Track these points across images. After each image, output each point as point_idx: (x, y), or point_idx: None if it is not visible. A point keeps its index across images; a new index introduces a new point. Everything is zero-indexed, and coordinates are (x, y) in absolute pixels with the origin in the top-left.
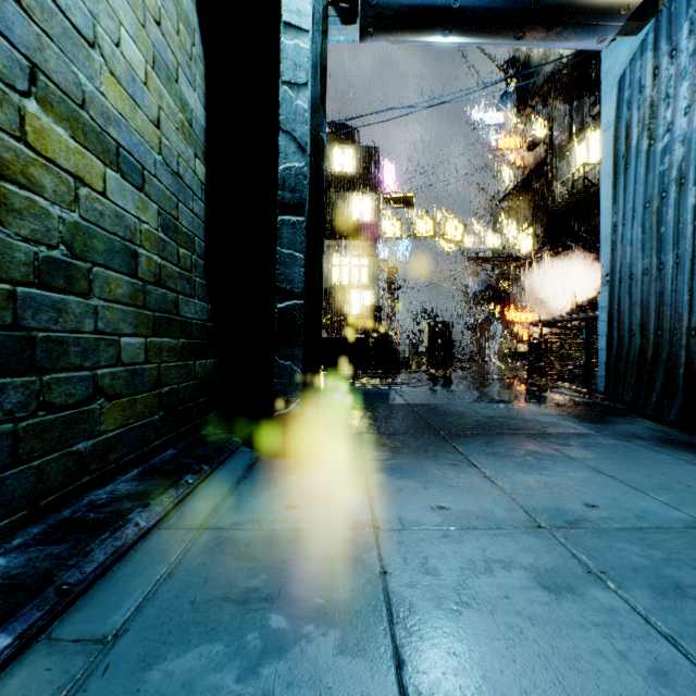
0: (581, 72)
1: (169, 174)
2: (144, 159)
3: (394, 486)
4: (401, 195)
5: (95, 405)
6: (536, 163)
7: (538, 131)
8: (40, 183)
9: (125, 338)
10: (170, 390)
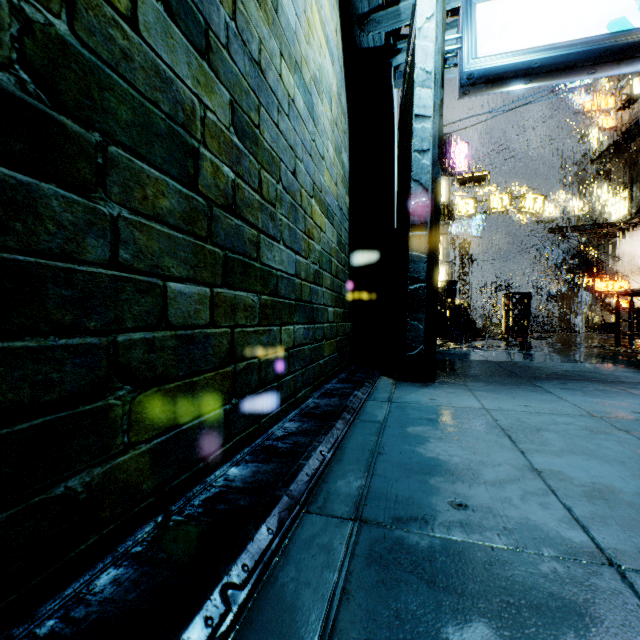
0: None
1: (339, 211)
2: (333, 207)
3: (492, 396)
4: (475, 174)
5: (323, 342)
6: (633, 121)
7: (636, 86)
8: (314, 235)
9: (329, 308)
10: (339, 340)
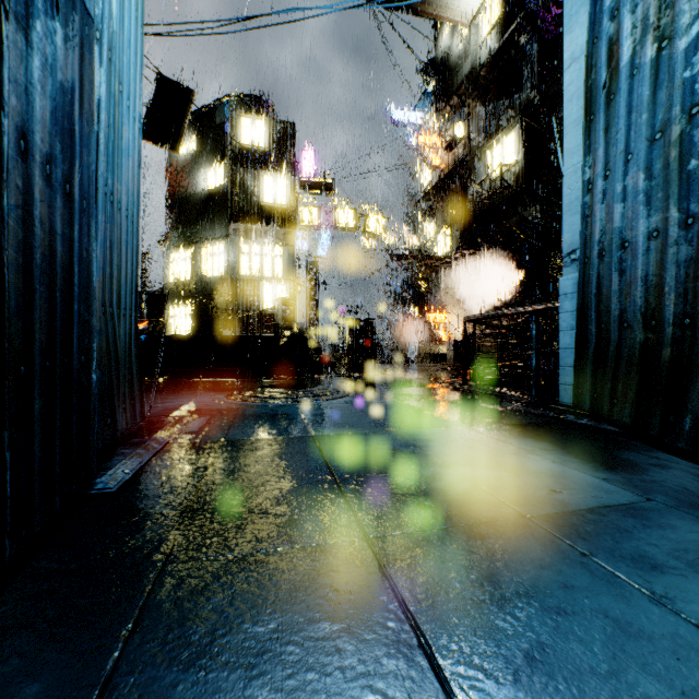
0: (497, 75)
1: None
2: None
3: None
4: (320, 180)
5: None
6: (454, 164)
7: (456, 131)
8: None
9: None
10: None
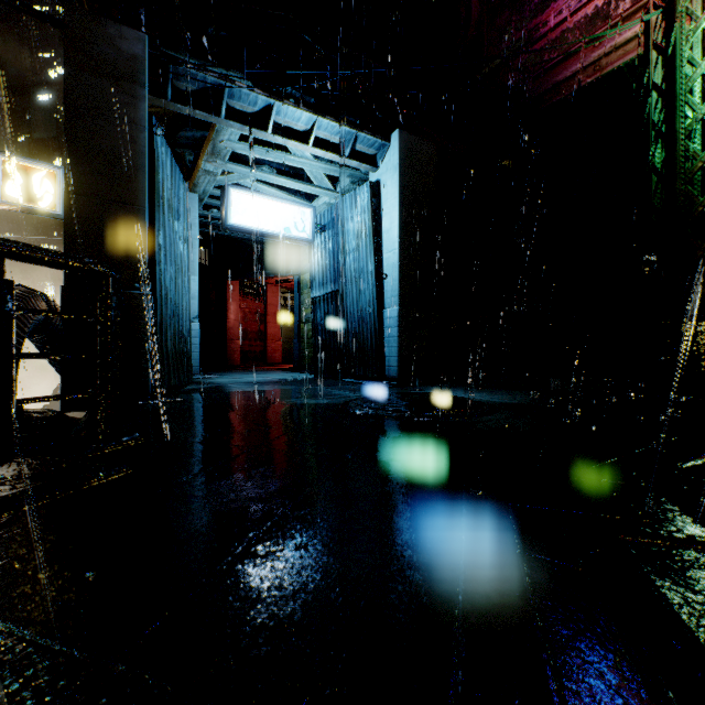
0: None
1: None
2: None
3: (292, 377)
4: None
5: None
6: None
7: None
8: None
9: None
10: None
